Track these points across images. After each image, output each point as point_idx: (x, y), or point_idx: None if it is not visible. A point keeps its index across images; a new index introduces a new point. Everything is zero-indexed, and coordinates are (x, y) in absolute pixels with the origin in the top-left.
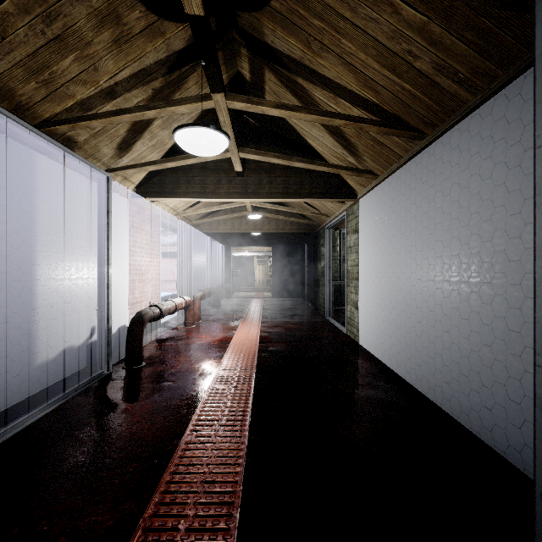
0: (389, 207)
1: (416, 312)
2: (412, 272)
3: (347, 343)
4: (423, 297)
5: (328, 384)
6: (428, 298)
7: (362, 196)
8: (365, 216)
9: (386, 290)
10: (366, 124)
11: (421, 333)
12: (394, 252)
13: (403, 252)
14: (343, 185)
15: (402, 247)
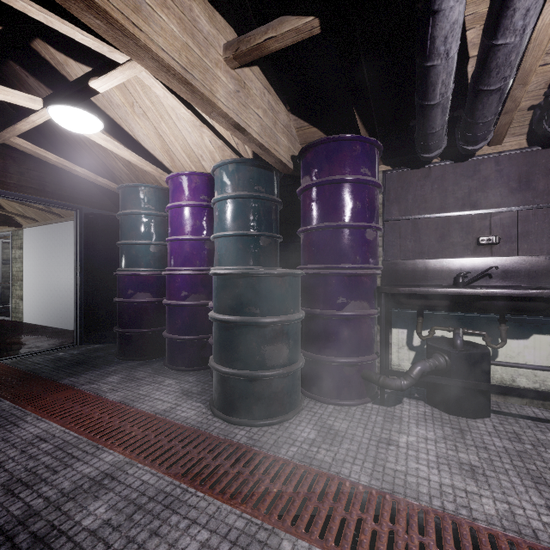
0: (46, 241)
1: (60, 293)
2: (58, 275)
3: (14, 323)
4: (63, 286)
5: (6, 335)
6: (65, 286)
7: (27, 228)
8: (29, 241)
9: (45, 285)
10: (32, 208)
11: (62, 302)
12: (49, 265)
13: (54, 266)
14: (11, 217)
15: (54, 263)
